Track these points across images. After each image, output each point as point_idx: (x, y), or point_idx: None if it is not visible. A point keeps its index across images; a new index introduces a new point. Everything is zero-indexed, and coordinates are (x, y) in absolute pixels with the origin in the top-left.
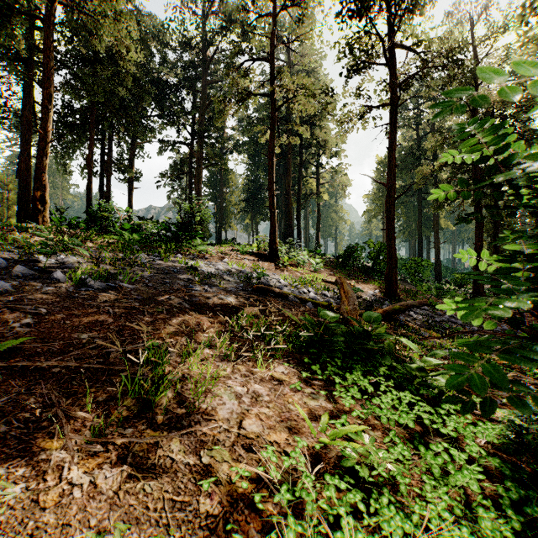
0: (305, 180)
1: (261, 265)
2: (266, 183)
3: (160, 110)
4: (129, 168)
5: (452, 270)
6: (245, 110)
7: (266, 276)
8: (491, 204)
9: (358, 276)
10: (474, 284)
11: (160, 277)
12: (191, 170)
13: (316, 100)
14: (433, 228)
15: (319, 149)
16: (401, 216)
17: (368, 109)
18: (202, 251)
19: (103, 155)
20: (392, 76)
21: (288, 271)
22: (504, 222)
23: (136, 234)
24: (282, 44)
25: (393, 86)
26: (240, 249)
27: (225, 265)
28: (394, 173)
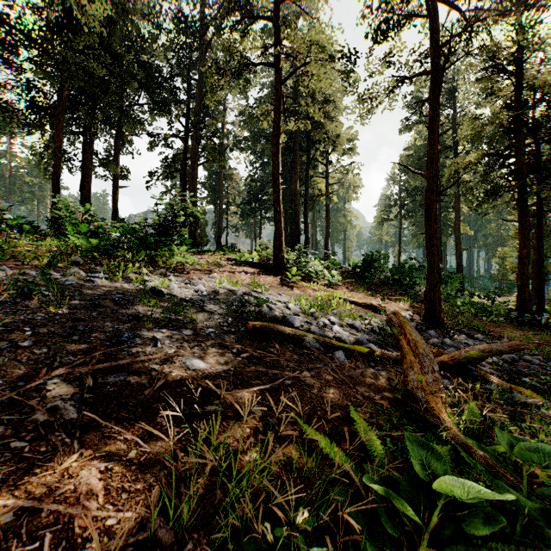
0: (313, 181)
1: (263, 280)
2: (269, 184)
3: (150, 99)
4: (113, 164)
5: (470, 278)
6: (246, 100)
7: (270, 299)
8: (534, 205)
9: (382, 291)
10: (518, 299)
11: (71, 319)
12: (185, 167)
13: (334, 68)
14: (454, 233)
15: (328, 145)
16: (415, 220)
17: (400, 80)
18: (180, 263)
19: (85, 149)
20: (435, 31)
21: (299, 288)
22: (547, 226)
23: (83, 240)
24: (290, 1)
25: (436, 45)
26: (237, 258)
27: (212, 282)
28: (437, 160)
